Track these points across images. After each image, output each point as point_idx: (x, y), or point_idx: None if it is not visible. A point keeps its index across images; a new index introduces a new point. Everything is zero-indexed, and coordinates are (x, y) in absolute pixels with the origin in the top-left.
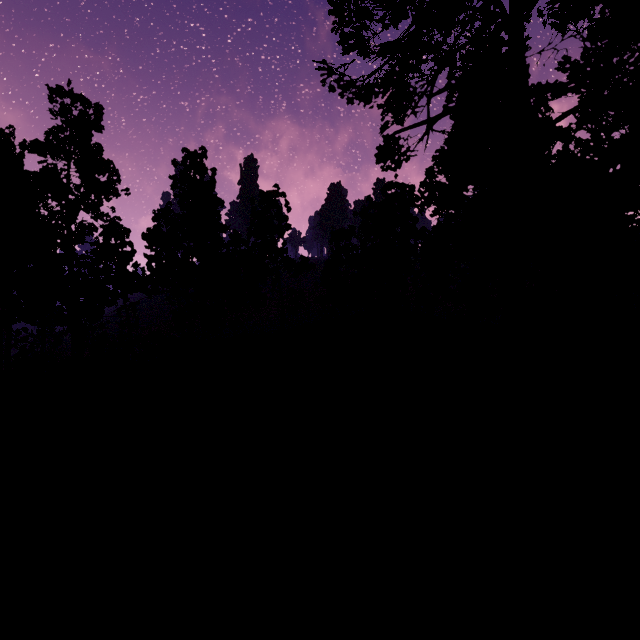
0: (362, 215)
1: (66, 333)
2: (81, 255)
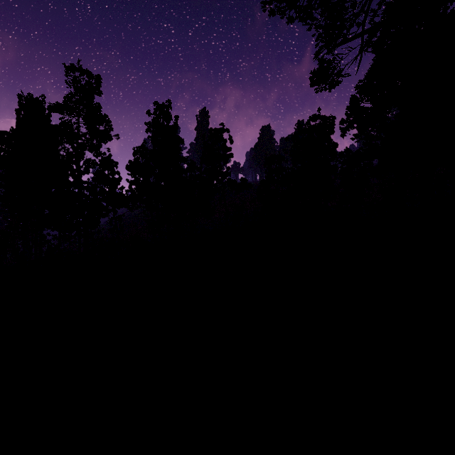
0: (293, 140)
1: (75, 237)
2: (84, 181)
